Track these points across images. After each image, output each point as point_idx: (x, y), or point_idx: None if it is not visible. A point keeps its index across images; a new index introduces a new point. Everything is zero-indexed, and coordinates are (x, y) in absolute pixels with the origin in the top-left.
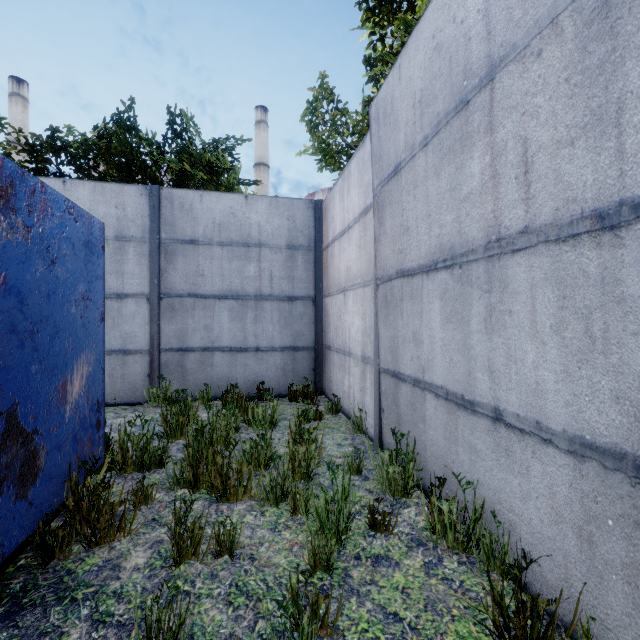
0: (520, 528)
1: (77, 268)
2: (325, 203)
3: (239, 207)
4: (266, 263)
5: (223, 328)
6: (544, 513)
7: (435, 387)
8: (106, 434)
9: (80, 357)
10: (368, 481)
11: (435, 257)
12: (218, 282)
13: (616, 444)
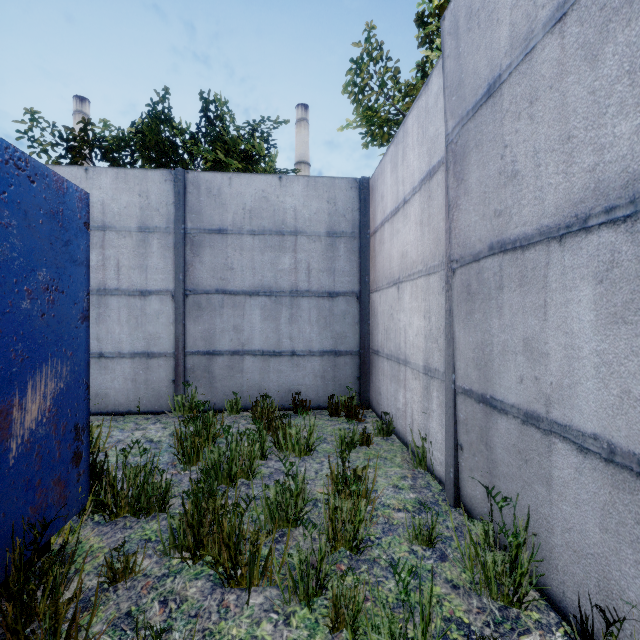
0: None
1: (34, 246)
2: (372, 181)
3: (272, 190)
4: (303, 254)
5: (254, 329)
6: None
7: (578, 434)
8: (99, 463)
9: (40, 370)
10: (447, 562)
11: (583, 208)
12: (249, 276)
13: None
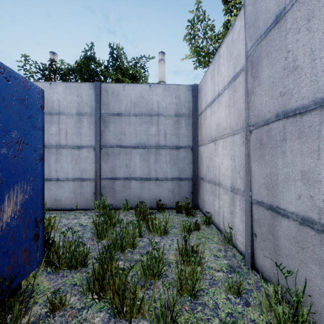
0: None
1: (9, 118)
2: (199, 86)
3: (146, 92)
4: (162, 126)
5: (136, 166)
6: None
7: None
8: (51, 238)
9: (13, 188)
10: (250, 307)
11: None
12: (133, 138)
13: None
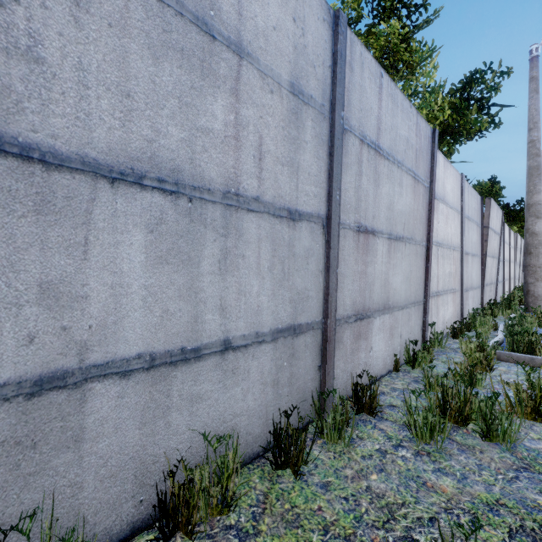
0: (241, 422)
1: None
2: None
3: None
4: None
5: None
6: (257, 392)
7: (124, 362)
8: None
9: None
10: None
11: (141, 167)
12: None
13: (289, 323)
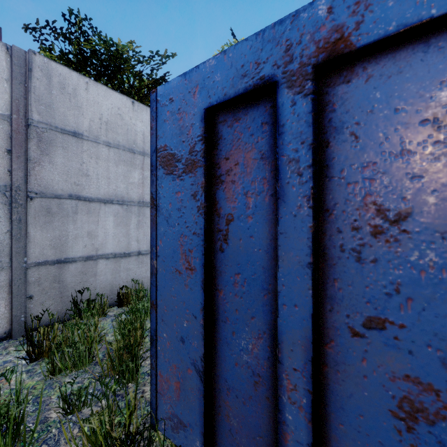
0: (145, 281)
1: None
2: None
3: None
4: None
5: None
6: None
7: (107, 255)
8: None
9: None
10: None
11: (112, 198)
12: None
13: None
